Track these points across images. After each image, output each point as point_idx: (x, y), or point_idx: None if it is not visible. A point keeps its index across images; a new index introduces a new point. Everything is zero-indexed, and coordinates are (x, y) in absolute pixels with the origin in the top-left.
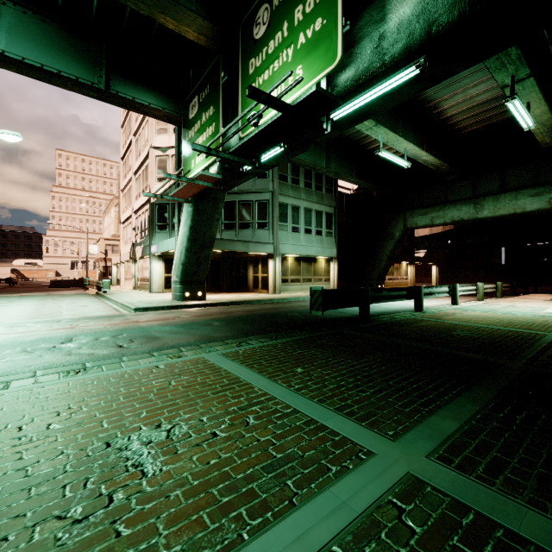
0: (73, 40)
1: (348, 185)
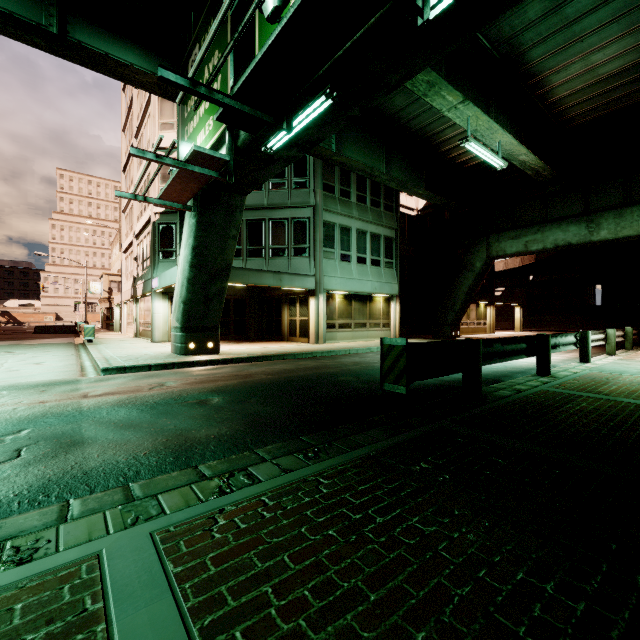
0: None
1: (410, 203)
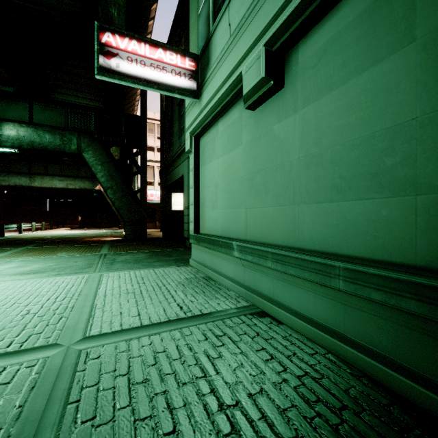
0: None
1: None
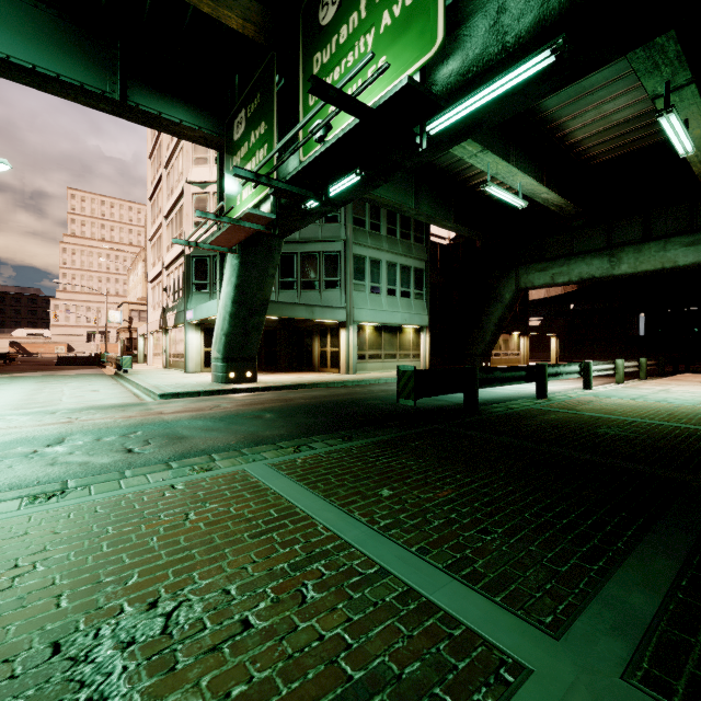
0: (77, 33)
1: (442, 232)
